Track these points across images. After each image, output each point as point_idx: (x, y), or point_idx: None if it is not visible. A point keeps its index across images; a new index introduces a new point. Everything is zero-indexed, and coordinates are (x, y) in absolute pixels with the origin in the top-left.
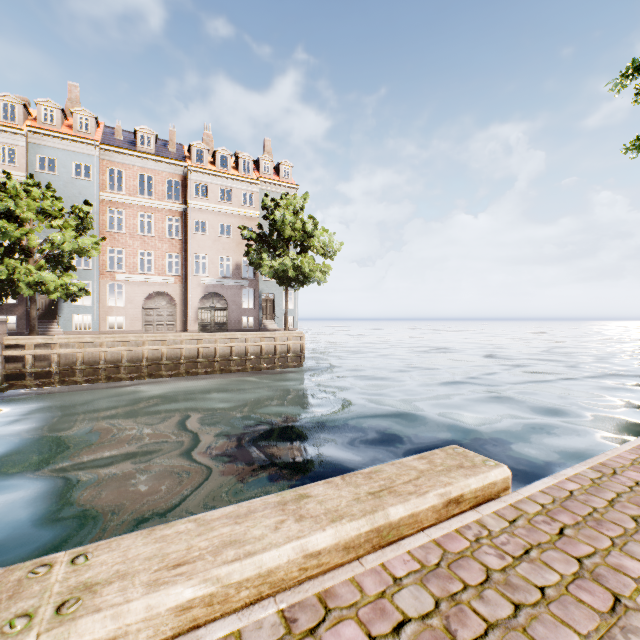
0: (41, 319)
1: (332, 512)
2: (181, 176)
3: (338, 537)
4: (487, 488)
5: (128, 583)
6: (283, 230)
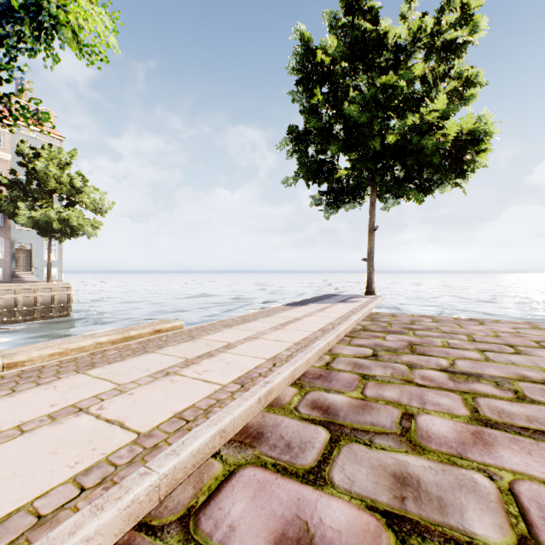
0: None
1: (107, 335)
2: None
3: (110, 339)
4: (173, 328)
5: (27, 351)
6: (46, 181)
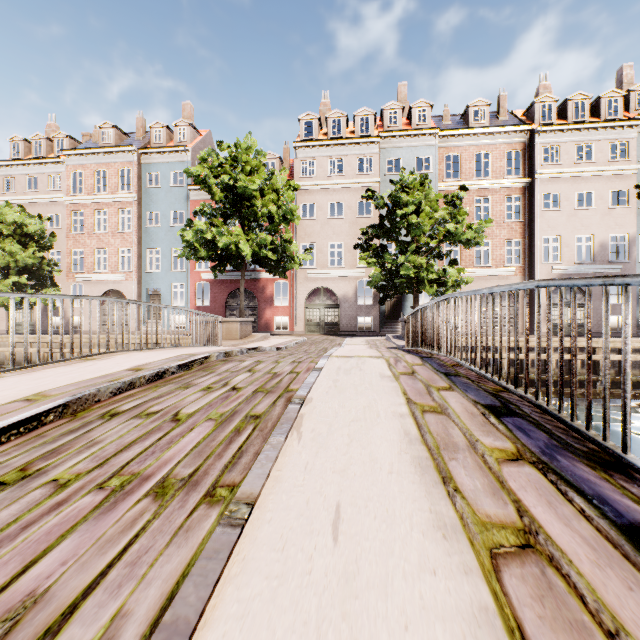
0: (387, 319)
1: None
2: (521, 144)
3: None
4: None
5: None
6: None
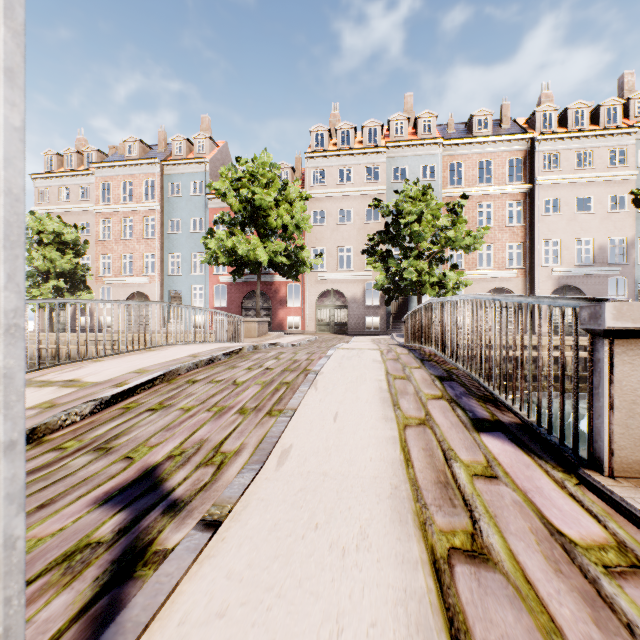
0: (393, 319)
1: None
2: (523, 152)
3: None
4: None
5: None
6: None
